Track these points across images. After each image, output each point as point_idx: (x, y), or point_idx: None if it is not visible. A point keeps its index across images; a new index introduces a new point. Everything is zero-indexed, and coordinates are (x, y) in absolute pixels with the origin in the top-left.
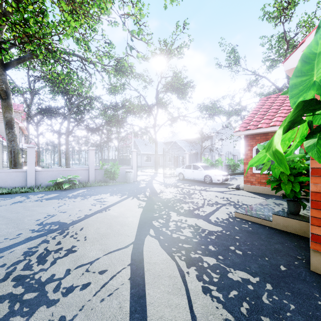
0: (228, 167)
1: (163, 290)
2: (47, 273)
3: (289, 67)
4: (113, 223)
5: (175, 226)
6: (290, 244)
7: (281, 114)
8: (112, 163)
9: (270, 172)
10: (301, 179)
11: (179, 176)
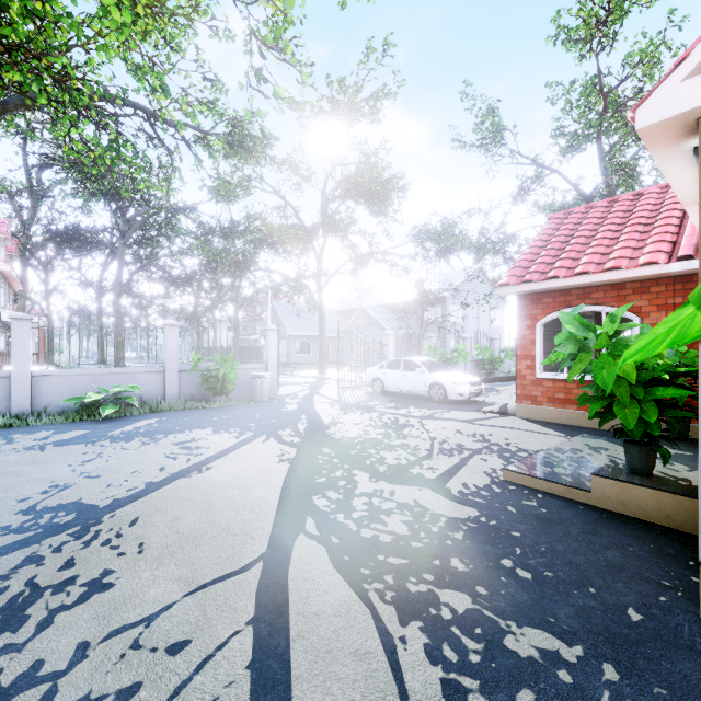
0: (480, 366)
1: (339, 697)
2: (21, 657)
3: (648, 120)
4: (215, 505)
5: (368, 509)
6: (639, 547)
7: (598, 248)
8: (219, 356)
9: (575, 377)
10: (661, 394)
11: (373, 385)
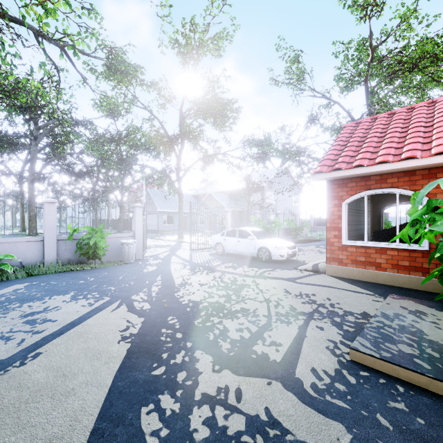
0: (288, 232)
1: None
2: None
3: None
4: None
5: (210, 438)
6: None
7: (391, 144)
8: (90, 228)
9: (374, 244)
10: None
11: (216, 248)
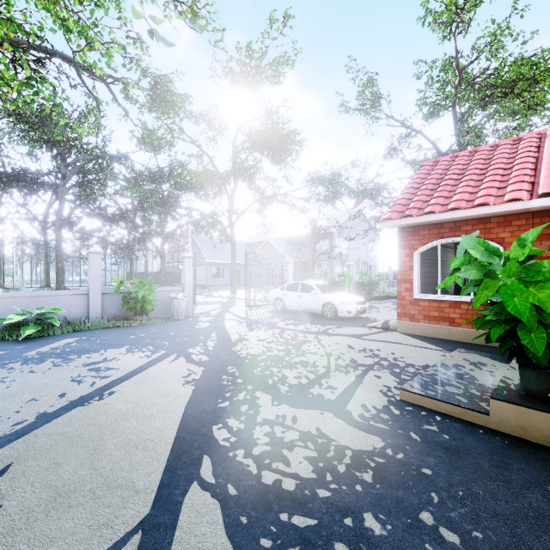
0: (361, 287)
1: None
2: None
3: None
4: (105, 442)
5: (270, 442)
6: None
7: (466, 188)
8: (138, 280)
9: (447, 298)
10: None
11: (275, 304)
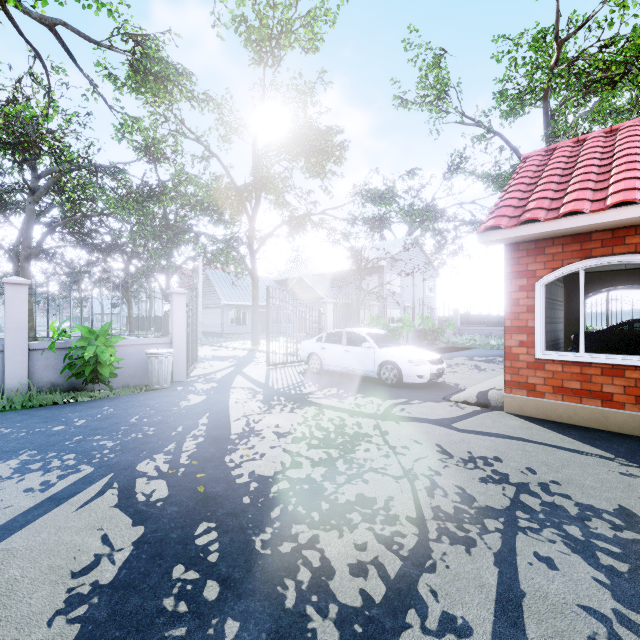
0: (422, 336)
1: None
2: None
3: None
4: None
5: None
6: None
7: (632, 173)
8: (85, 329)
9: (599, 359)
10: None
11: (309, 362)
